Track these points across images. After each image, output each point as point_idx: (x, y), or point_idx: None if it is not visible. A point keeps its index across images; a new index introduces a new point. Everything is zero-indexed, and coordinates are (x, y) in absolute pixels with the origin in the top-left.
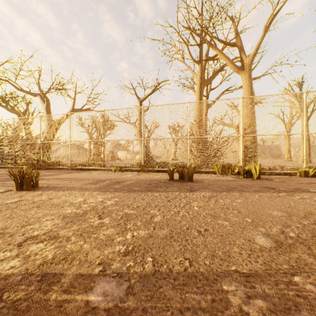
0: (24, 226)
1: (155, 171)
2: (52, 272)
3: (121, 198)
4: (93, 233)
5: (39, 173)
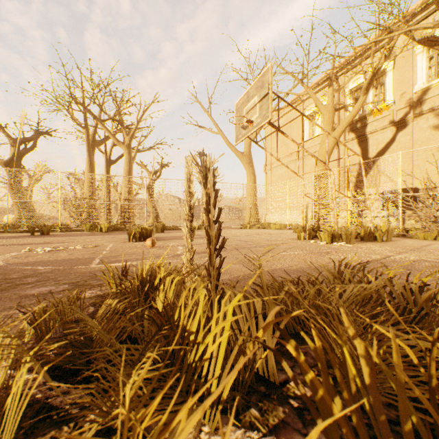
0: None
1: (24, 232)
2: None
3: None
4: None
5: None
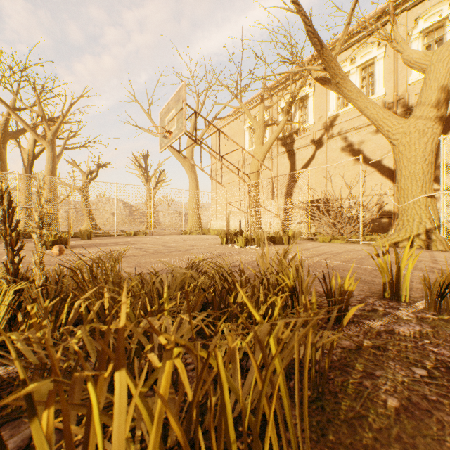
0: None
1: None
2: None
3: None
4: None
5: None
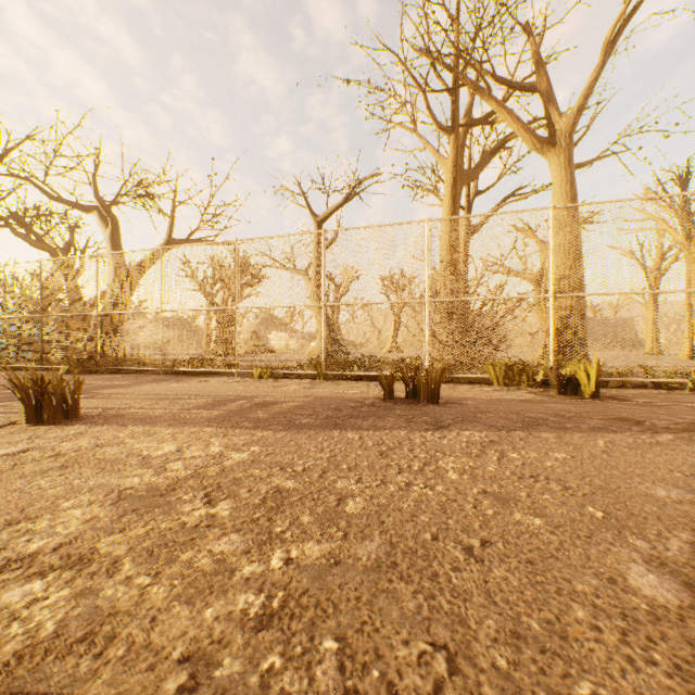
0: (13, 523)
1: (351, 378)
2: (39, 690)
3: (268, 446)
4: (183, 550)
5: (81, 382)
